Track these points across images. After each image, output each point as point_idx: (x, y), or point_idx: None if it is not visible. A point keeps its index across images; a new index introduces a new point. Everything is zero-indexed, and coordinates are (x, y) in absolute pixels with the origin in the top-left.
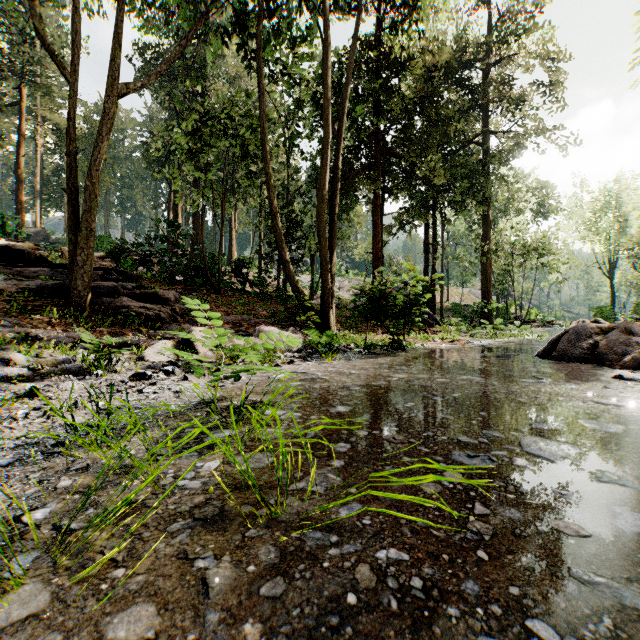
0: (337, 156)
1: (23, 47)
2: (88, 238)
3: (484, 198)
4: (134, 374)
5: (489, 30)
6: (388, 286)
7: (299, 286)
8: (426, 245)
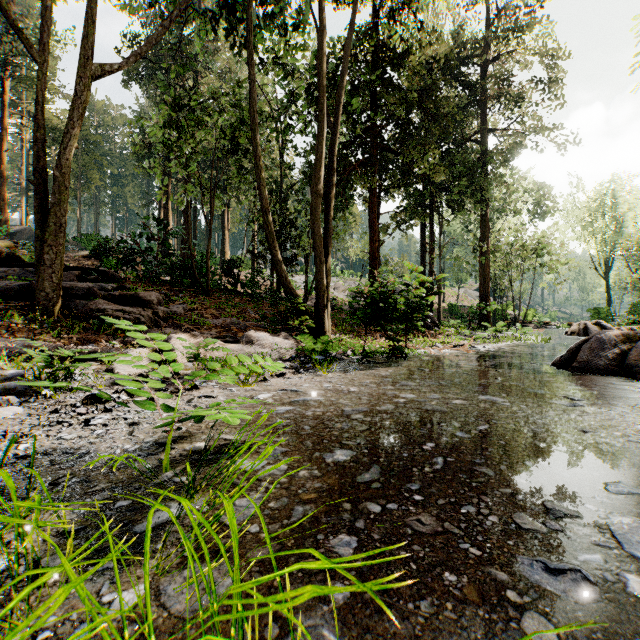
0: (333, 149)
1: (6, 37)
2: (57, 234)
3: (483, 197)
4: (88, 396)
5: (487, 26)
6: (389, 288)
7: (292, 287)
8: (423, 245)
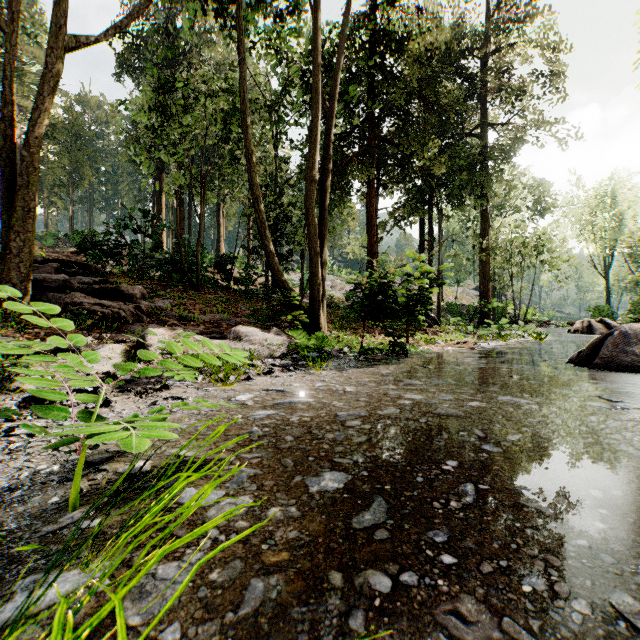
0: (328, 134)
1: None
2: (26, 220)
3: (483, 192)
4: (27, 398)
5: (487, 18)
6: (389, 279)
7: (285, 281)
8: (421, 242)
